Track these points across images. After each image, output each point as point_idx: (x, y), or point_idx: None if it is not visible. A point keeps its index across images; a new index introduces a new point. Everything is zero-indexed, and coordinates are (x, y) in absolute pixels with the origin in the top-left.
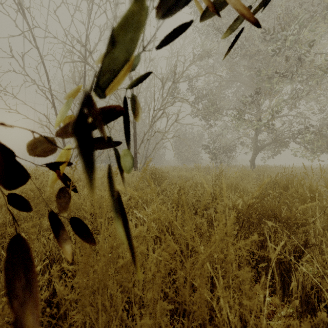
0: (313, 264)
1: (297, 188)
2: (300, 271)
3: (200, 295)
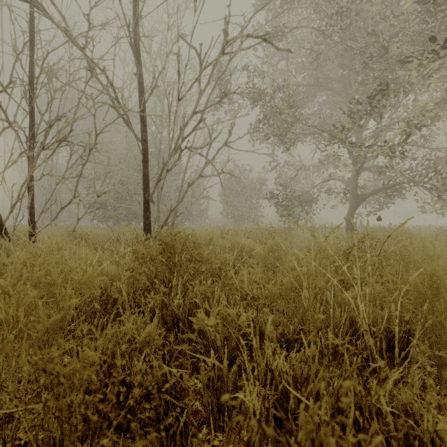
0: None
1: None
2: None
3: None
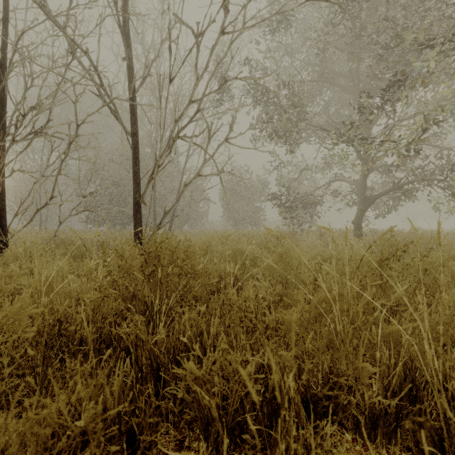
0: None
1: None
2: None
3: None
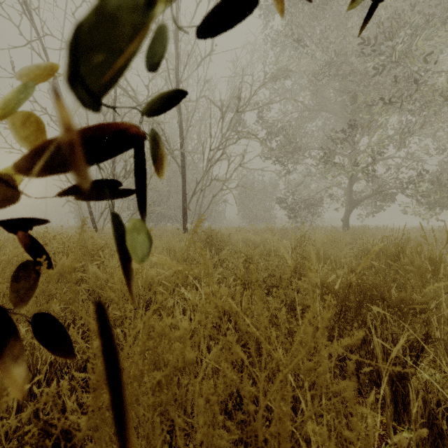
0: (435, 365)
1: (411, 258)
2: (421, 379)
3: (281, 432)
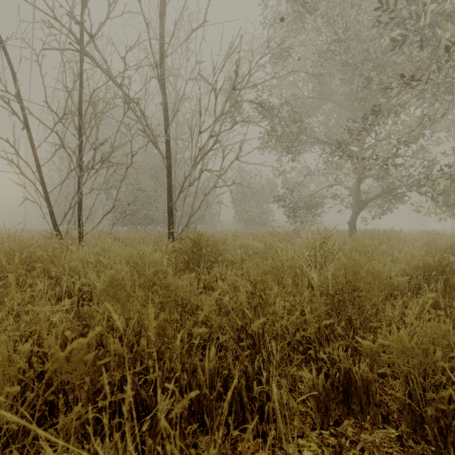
0: None
1: None
2: None
3: None
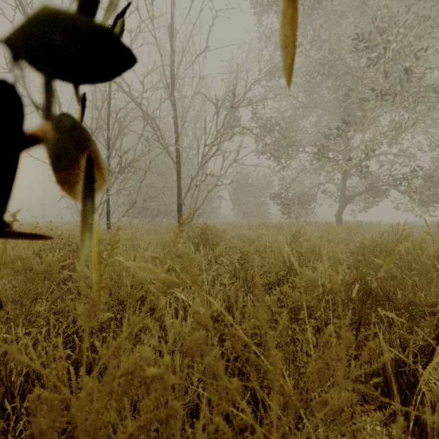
0: None
1: (414, 255)
2: (437, 392)
3: None
